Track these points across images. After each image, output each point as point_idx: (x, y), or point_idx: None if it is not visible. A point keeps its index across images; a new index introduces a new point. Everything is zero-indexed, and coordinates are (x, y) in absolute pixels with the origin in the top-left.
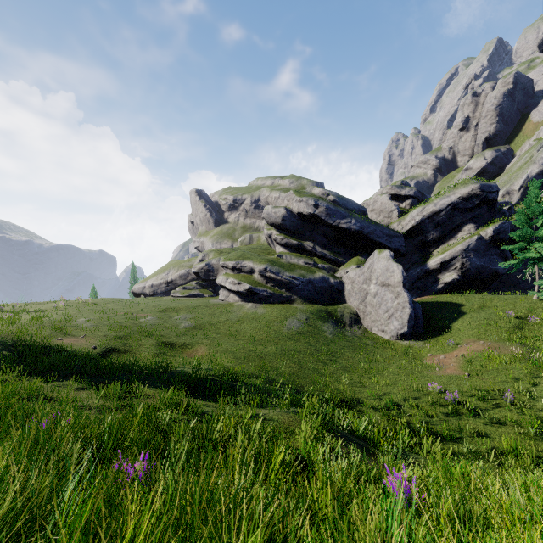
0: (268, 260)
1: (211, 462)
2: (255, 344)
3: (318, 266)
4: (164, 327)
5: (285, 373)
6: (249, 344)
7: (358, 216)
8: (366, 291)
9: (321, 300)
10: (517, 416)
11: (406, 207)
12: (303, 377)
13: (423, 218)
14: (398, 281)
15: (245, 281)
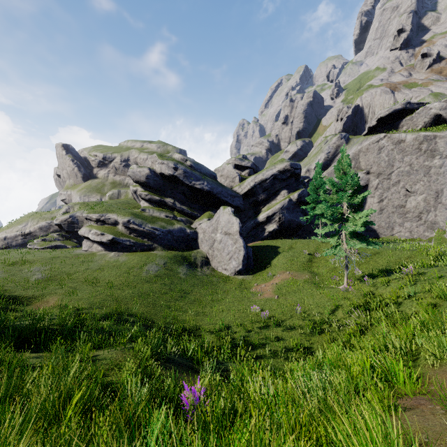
0: (132, 213)
1: (0, 422)
2: (113, 290)
3: (177, 219)
4: (10, 280)
5: (138, 313)
6: (106, 290)
7: (209, 179)
8: (214, 239)
9: (179, 247)
10: (301, 321)
11: (246, 175)
12: (155, 314)
13: (255, 184)
14: (236, 230)
15: (109, 232)
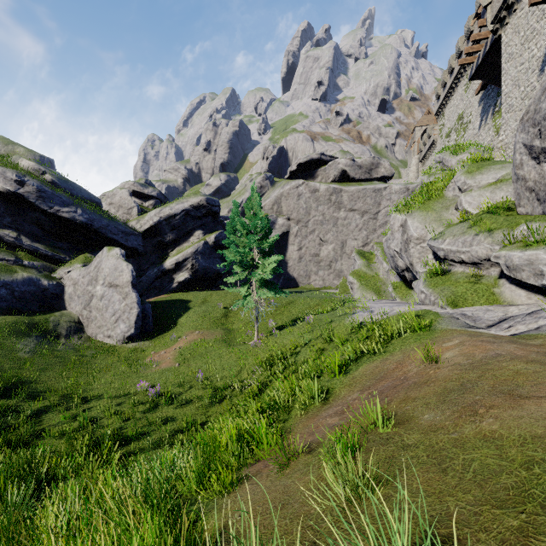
0: None
1: None
2: None
3: (24, 264)
4: None
5: None
6: None
7: (87, 207)
8: (91, 293)
9: (26, 309)
10: (202, 391)
11: (150, 207)
12: None
13: (161, 219)
14: (127, 281)
15: None
